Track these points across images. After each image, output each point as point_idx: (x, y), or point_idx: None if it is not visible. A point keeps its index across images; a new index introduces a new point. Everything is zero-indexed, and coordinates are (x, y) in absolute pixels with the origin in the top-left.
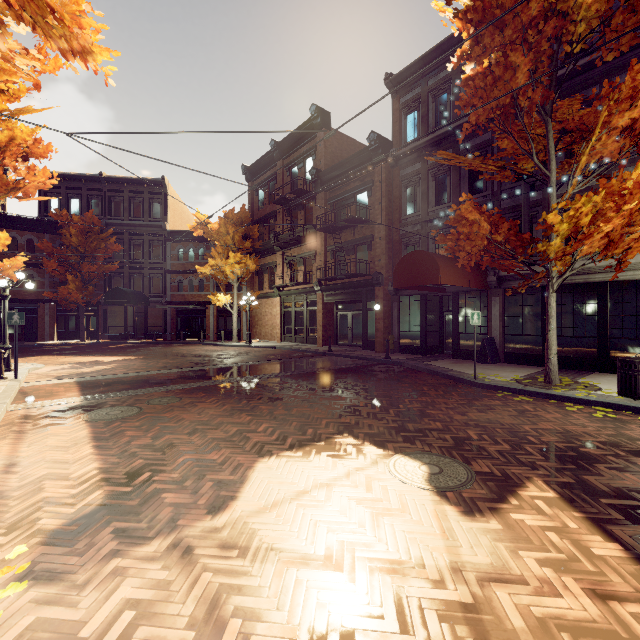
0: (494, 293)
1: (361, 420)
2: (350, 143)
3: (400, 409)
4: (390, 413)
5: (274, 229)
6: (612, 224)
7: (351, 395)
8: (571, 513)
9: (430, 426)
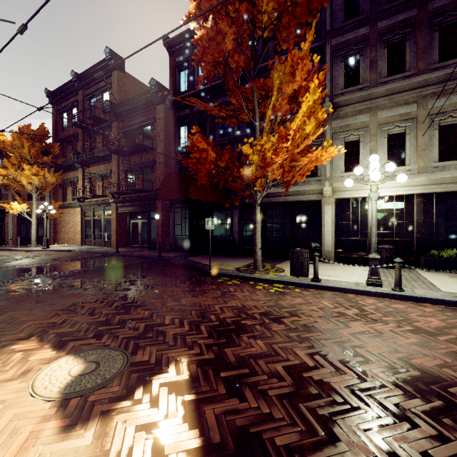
0: (235, 207)
1: (72, 318)
2: (142, 87)
3: (126, 301)
4: (112, 306)
5: (76, 149)
6: (281, 157)
7: (93, 291)
8: (184, 397)
9: (137, 316)
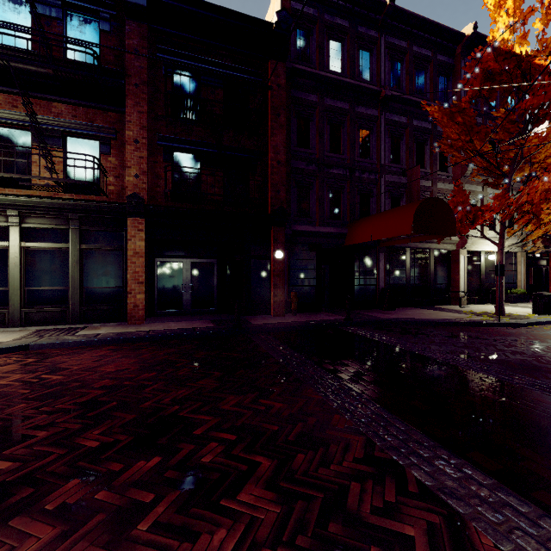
0: (382, 250)
1: None
2: None
3: None
4: None
5: None
6: None
7: None
8: None
9: None
